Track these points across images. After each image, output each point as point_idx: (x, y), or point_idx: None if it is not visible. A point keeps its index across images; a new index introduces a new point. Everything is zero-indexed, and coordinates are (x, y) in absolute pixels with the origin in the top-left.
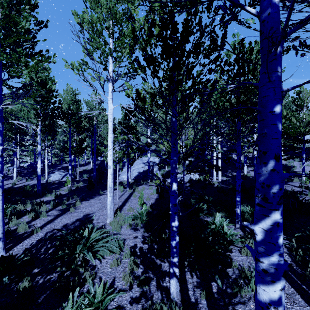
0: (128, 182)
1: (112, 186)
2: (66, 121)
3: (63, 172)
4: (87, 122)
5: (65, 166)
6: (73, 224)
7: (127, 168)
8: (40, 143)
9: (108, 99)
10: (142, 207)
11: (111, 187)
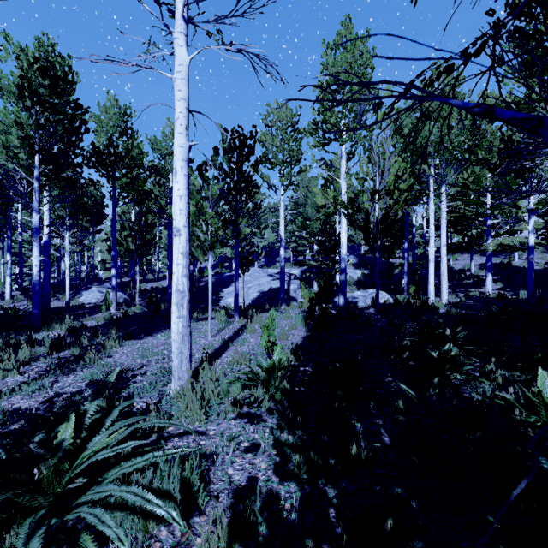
0: (237, 302)
1: (186, 288)
2: (102, 168)
3: (109, 289)
4: (155, 184)
5: (118, 281)
6: (75, 398)
7: (235, 270)
8: (38, 209)
9: (175, 36)
10: (271, 355)
11: (181, 290)
